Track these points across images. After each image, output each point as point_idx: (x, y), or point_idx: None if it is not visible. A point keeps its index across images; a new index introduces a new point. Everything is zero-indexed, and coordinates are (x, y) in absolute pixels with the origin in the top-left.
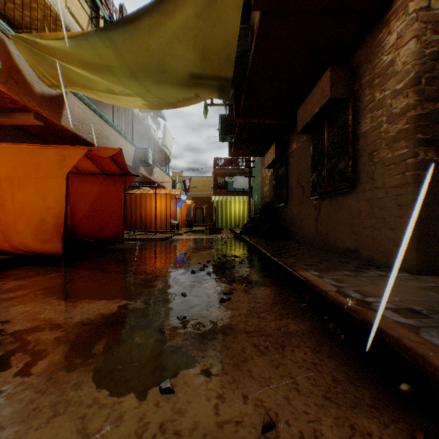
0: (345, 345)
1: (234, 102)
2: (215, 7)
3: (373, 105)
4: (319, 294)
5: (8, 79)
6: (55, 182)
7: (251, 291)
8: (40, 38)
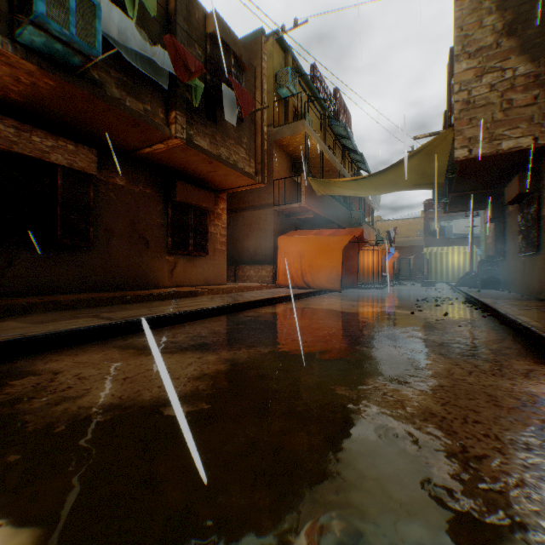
0: (481, 313)
1: (446, 181)
2: (431, 156)
3: (544, 201)
4: (482, 303)
5: (307, 200)
6: (336, 253)
7: (451, 306)
8: (328, 181)
